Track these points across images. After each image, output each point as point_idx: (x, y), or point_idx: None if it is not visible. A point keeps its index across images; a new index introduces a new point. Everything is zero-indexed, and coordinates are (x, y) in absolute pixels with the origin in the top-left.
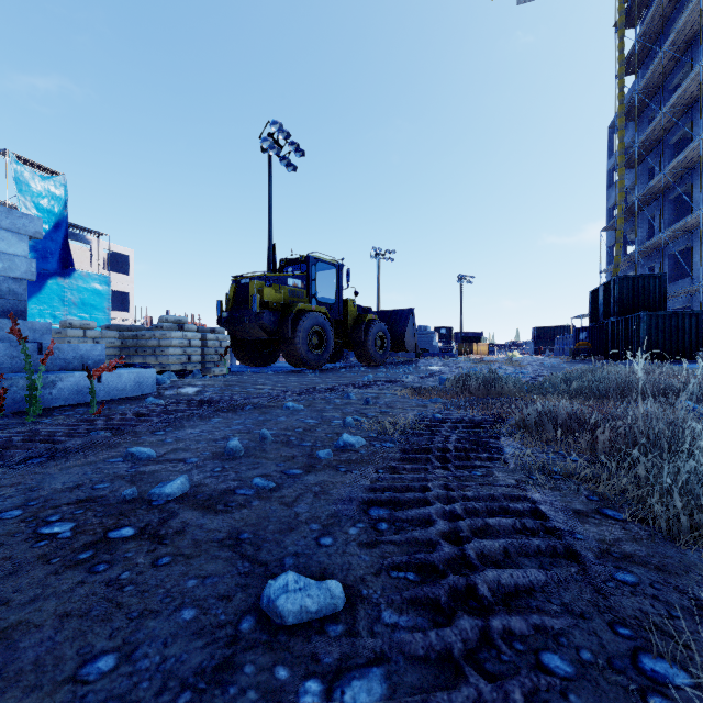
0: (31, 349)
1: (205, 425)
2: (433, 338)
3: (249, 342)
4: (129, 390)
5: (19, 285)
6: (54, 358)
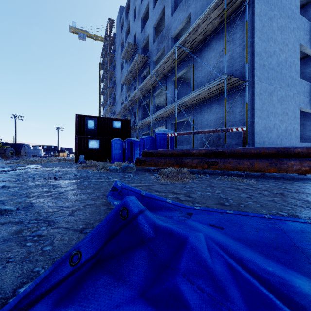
0: None
1: None
2: (39, 151)
3: None
4: None
5: None
6: None
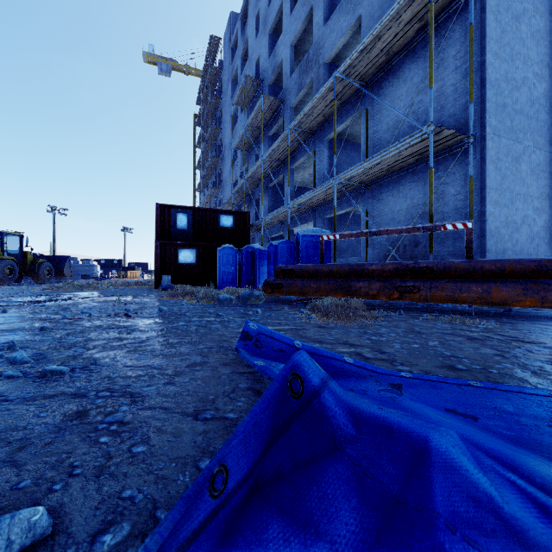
0: None
1: None
2: (94, 269)
3: None
4: None
5: None
6: None
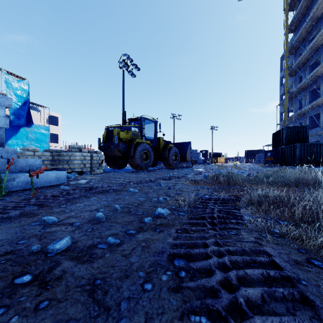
0: (4, 162)
1: (87, 201)
2: (199, 155)
3: (113, 157)
4: (52, 181)
5: (0, 130)
6: (16, 166)
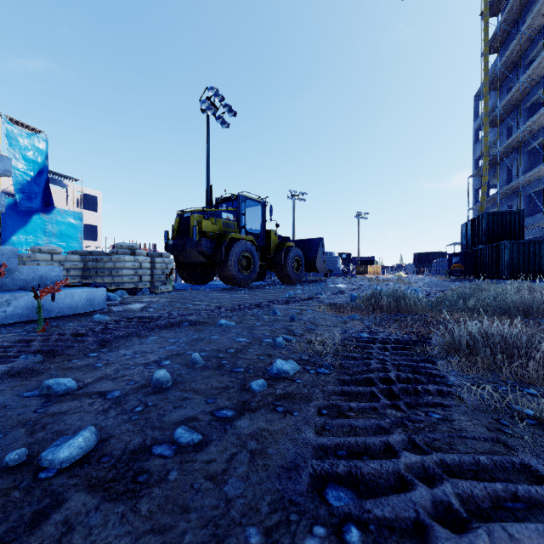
0: None
1: (141, 345)
2: (337, 262)
3: (191, 264)
4: (81, 307)
5: None
6: (14, 279)
